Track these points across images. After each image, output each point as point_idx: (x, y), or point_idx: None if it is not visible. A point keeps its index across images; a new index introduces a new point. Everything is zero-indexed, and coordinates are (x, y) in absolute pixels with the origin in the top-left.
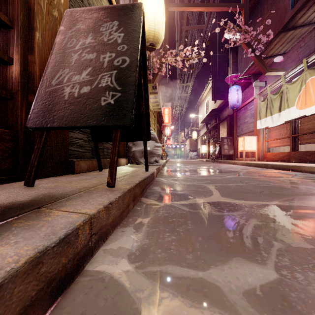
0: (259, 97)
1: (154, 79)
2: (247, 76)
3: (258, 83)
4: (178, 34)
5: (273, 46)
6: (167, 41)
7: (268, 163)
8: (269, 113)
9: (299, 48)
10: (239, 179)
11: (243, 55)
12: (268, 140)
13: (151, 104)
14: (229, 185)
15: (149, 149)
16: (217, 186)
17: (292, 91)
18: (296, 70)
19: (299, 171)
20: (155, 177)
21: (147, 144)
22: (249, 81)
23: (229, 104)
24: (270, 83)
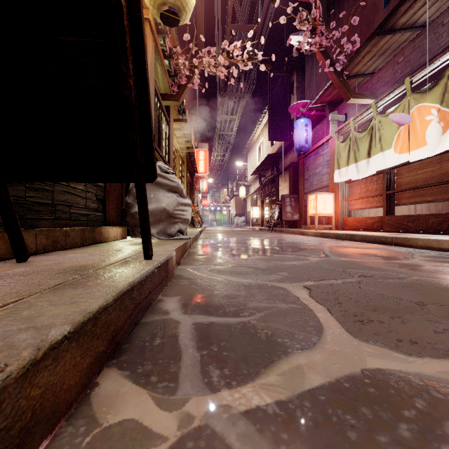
0: (336, 137)
1: (180, 95)
2: (320, 104)
3: (336, 116)
4: (220, 35)
5: (361, 58)
6: (201, 33)
7: (356, 233)
8: (353, 159)
9: (396, 65)
10: (338, 266)
11: (313, 77)
12: (350, 199)
13: (177, 139)
14: (332, 284)
15: (167, 209)
16: (312, 290)
17: (387, 127)
18: (393, 96)
19: (408, 245)
20: (173, 268)
21: (163, 200)
22: (322, 115)
23: (295, 145)
24: (354, 115)
